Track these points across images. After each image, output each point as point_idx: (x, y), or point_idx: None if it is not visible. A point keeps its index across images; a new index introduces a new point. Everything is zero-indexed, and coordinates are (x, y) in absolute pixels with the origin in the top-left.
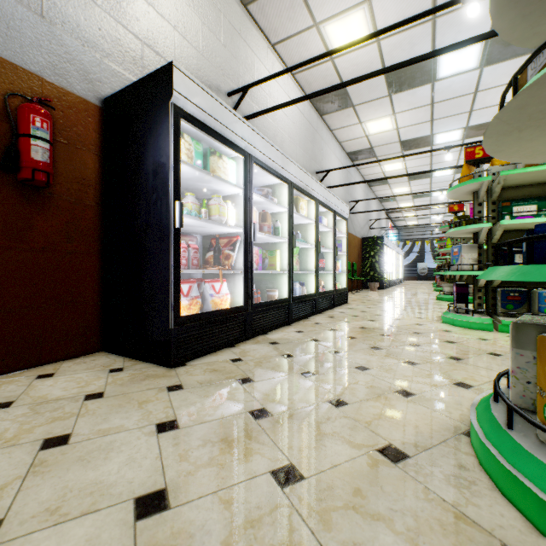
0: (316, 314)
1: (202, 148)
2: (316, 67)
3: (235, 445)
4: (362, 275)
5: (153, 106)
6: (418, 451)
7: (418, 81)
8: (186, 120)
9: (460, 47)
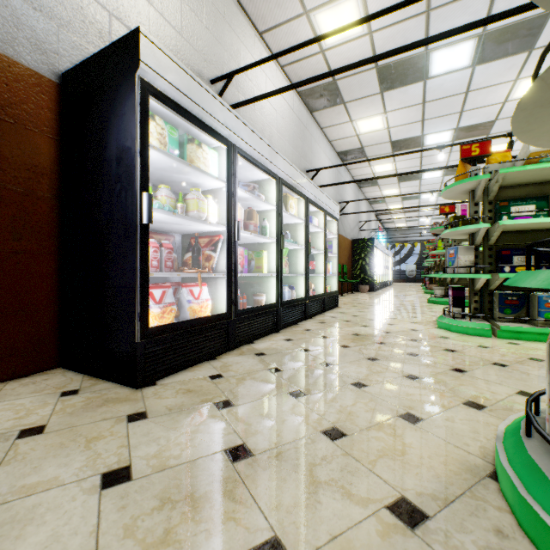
0: (306, 319)
1: (178, 133)
2: (306, 60)
3: (202, 506)
4: (352, 278)
5: (117, 80)
6: (439, 507)
7: (410, 78)
8: (156, 99)
9: (461, 32)
